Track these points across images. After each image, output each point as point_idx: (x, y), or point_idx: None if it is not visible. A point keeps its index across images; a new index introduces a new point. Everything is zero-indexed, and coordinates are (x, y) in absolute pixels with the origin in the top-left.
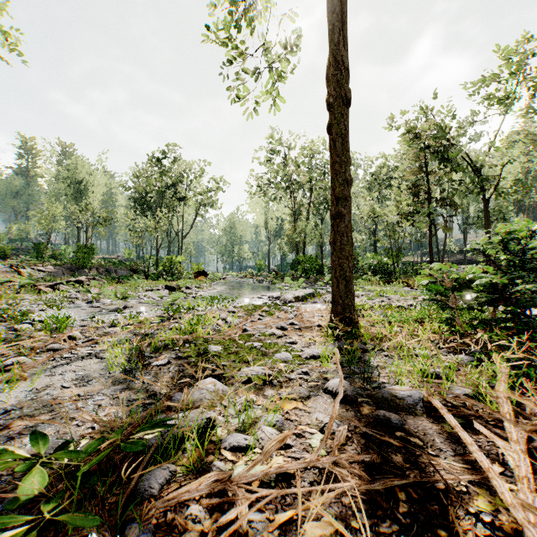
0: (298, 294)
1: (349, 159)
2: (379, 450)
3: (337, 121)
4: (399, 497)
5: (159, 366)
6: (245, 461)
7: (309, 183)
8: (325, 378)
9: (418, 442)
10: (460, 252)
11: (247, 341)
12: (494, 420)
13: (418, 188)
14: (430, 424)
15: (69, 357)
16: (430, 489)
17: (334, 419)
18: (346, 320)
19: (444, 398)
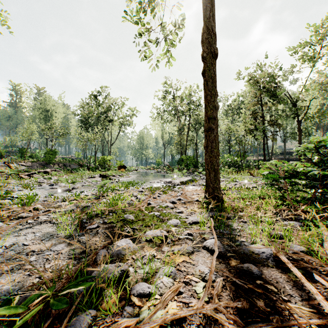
0: (182, 180)
1: (217, 92)
2: (246, 296)
3: (209, 68)
4: None
5: (91, 229)
6: (148, 306)
7: (189, 111)
8: (203, 238)
9: (273, 289)
10: (281, 153)
11: (151, 211)
12: (325, 271)
13: (256, 114)
14: (280, 274)
15: (32, 222)
16: None
17: (213, 273)
18: (215, 197)
19: (287, 254)
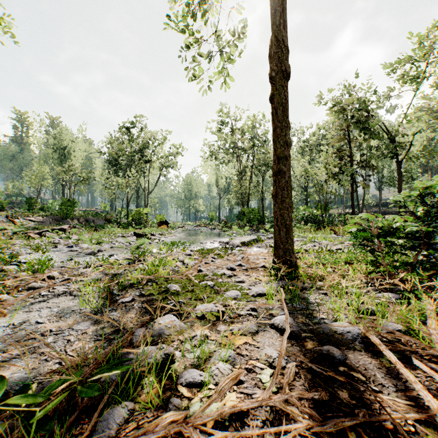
0: (244, 239)
1: (289, 124)
2: (326, 386)
3: (279, 91)
4: (350, 437)
5: (124, 303)
6: (200, 398)
7: (252, 148)
8: (270, 314)
9: (361, 377)
10: (375, 205)
11: (202, 280)
12: (428, 355)
13: (342, 152)
14: (370, 359)
15: (46, 294)
16: (379, 428)
17: (283, 356)
18: (287, 262)
19: (380, 334)
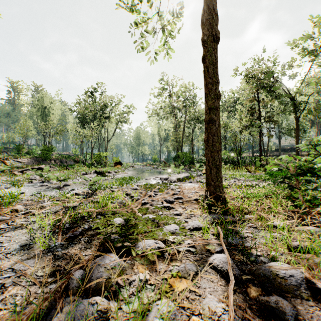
0: (179, 176)
1: (218, 80)
2: None
3: (210, 52)
4: None
5: (72, 237)
6: None
7: (185, 108)
8: (207, 250)
9: None
10: (276, 150)
11: (145, 212)
12: None
13: (252, 110)
14: None
15: (5, 227)
16: None
17: (232, 320)
18: (217, 197)
19: None
